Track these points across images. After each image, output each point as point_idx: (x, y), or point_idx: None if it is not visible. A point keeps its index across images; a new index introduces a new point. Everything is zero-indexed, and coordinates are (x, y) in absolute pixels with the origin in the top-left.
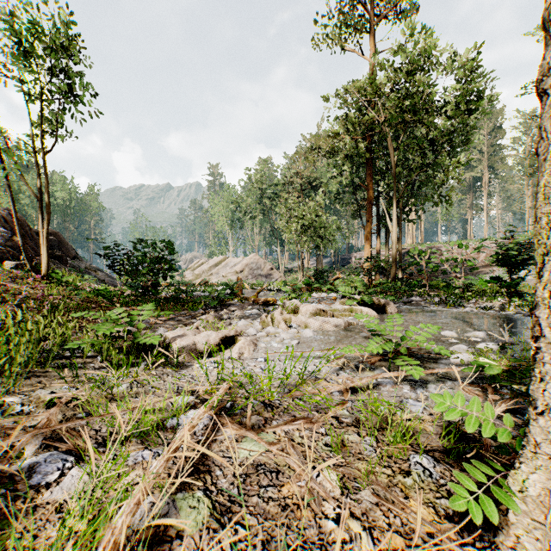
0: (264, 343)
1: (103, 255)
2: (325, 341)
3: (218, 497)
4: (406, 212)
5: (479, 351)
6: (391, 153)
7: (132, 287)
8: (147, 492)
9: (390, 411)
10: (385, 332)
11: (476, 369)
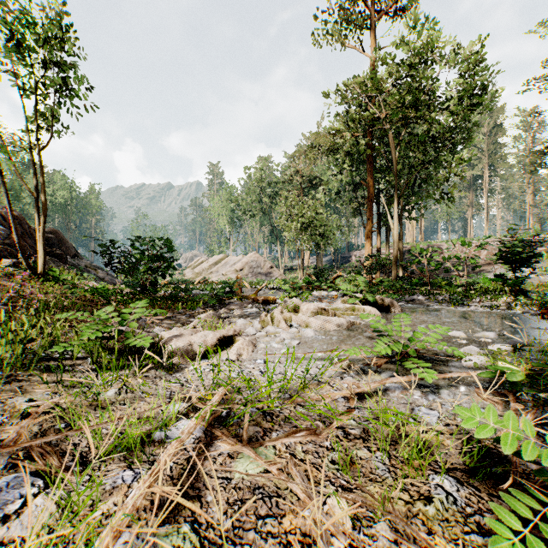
0: (264, 344)
1: (100, 252)
2: (327, 341)
3: (207, 531)
4: (407, 210)
5: (491, 353)
6: (392, 150)
7: (130, 286)
8: (119, 532)
9: (403, 423)
10: (392, 333)
11: (494, 374)
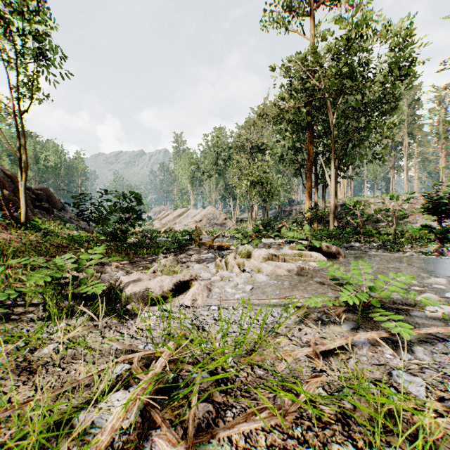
0: (218, 288)
1: (74, 204)
2: (280, 286)
3: None
4: (341, 170)
5: None
6: (329, 117)
7: (102, 234)
8: None
9: (395, 406)
10: (354, 282)
11: None
